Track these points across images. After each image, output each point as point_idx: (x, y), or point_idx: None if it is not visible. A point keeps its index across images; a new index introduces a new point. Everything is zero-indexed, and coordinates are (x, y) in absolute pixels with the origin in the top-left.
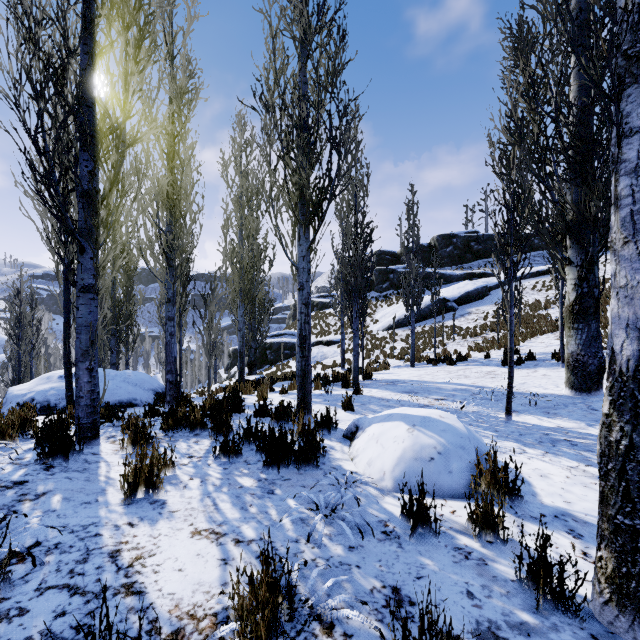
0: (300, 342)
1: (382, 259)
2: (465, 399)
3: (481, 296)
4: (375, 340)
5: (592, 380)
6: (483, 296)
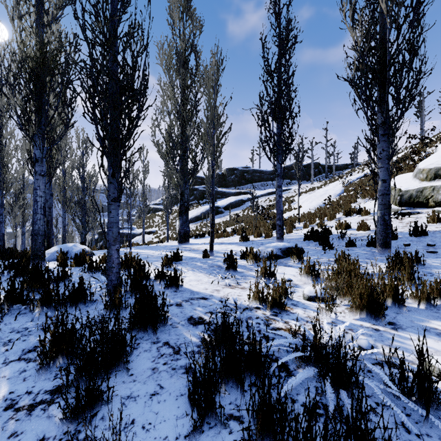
0: (46, 223)
1: (196, 181)
2: (138, 248)
3: (238, 205)
4: (174, 230)
5: (183, 238)
6: (239, 205)
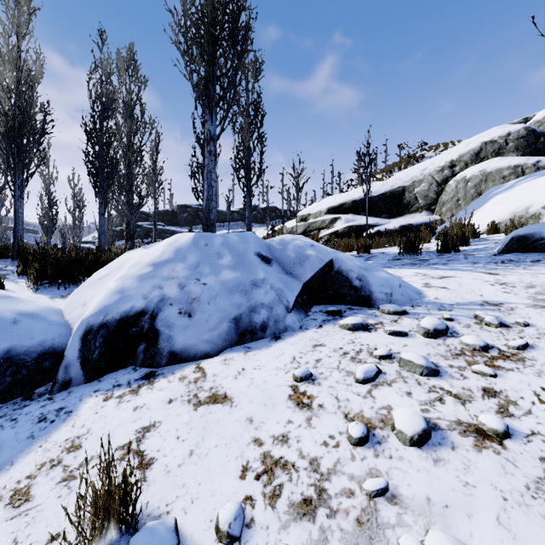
0: None
1: (139, 217)
2: None
3: None
4: None
5: None
6: None
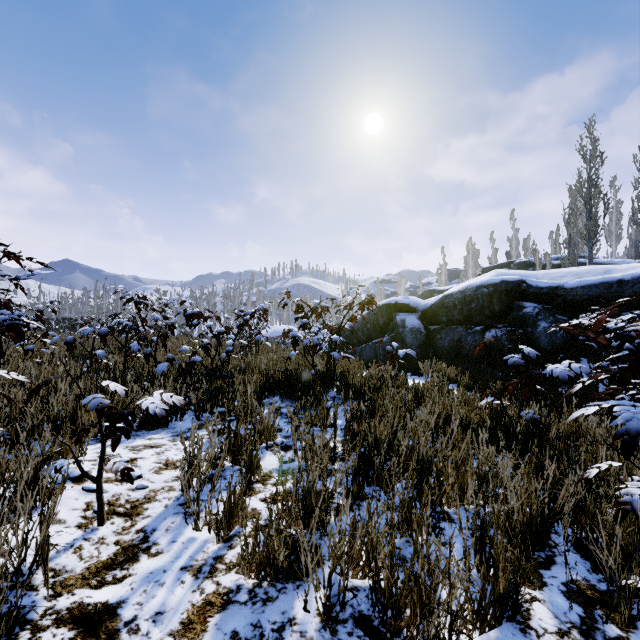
0: None
1: None
2: None
3: None
4: None
5: None
6: None
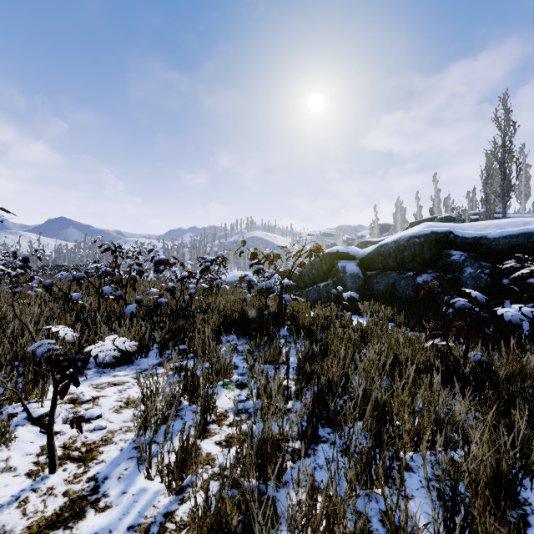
0: None
1: None
2: None
3: None
4: None
5: None
6: None
